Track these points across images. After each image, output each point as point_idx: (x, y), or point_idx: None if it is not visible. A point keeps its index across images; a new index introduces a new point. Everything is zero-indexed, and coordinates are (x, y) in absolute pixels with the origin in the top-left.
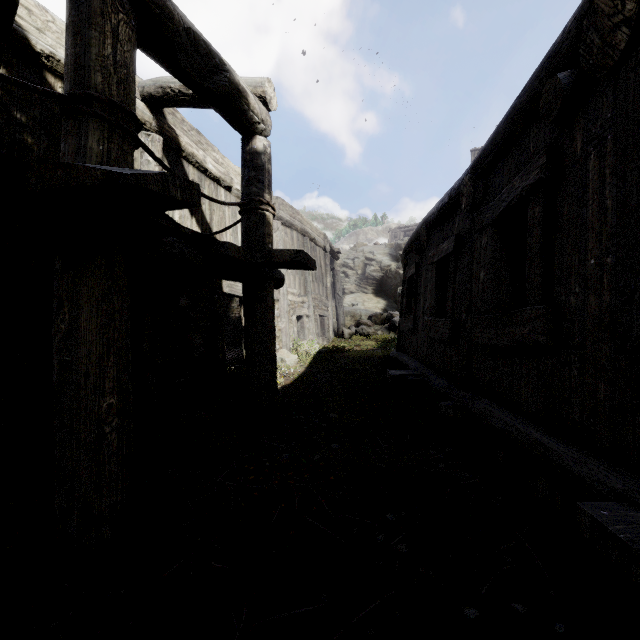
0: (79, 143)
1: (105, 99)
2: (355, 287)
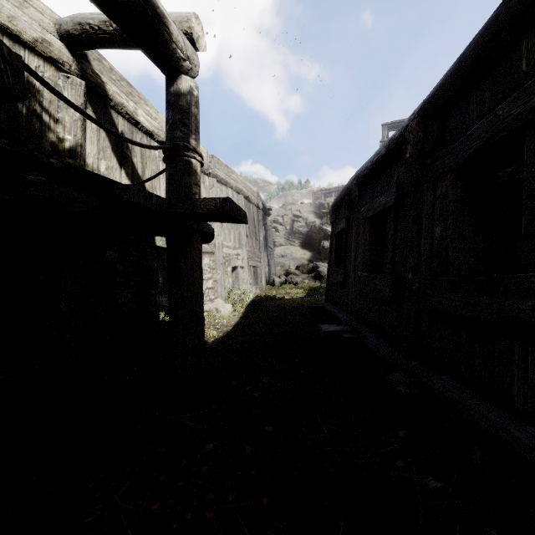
0: None
1: None
2: (284, 240)
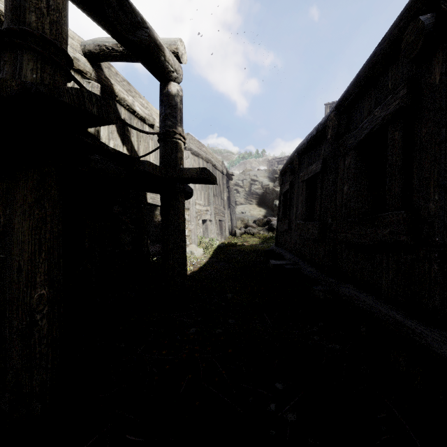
0: (14, 71)
1: (38, 34)
2: (244, 200)
